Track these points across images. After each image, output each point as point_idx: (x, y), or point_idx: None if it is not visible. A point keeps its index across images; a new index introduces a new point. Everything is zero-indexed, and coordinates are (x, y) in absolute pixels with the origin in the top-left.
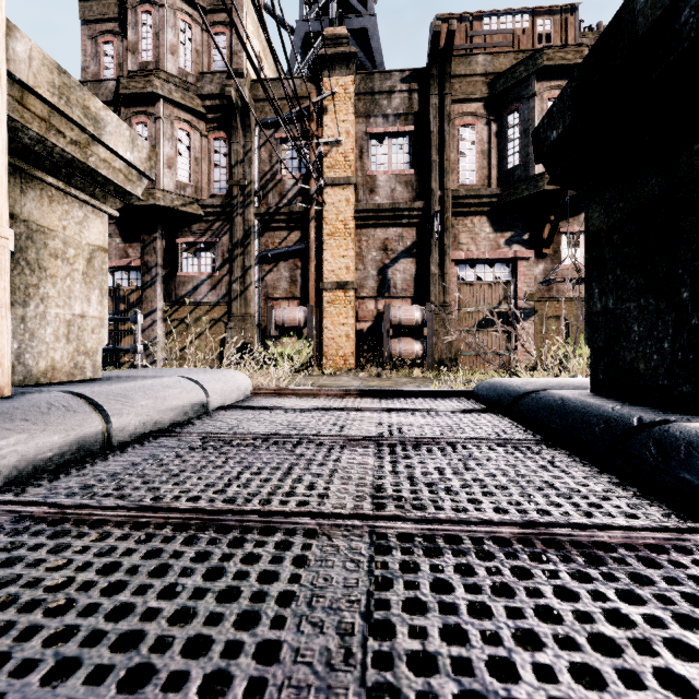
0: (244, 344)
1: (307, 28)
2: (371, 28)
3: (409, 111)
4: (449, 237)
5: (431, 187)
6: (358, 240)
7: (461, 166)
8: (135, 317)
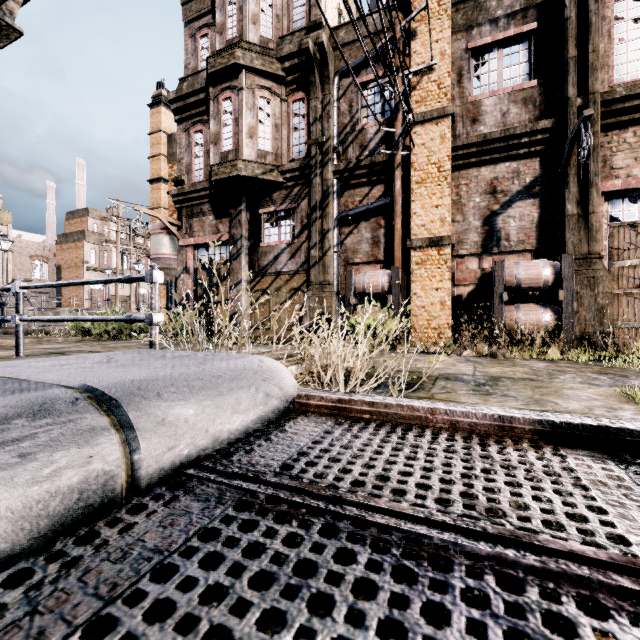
0: (321, 314)
1: None
2: None
3: (528, 5)
4: (597, 160)
5: (567, 95)
6: (456, 185)
7: (615, 58)
8: (150, 274)
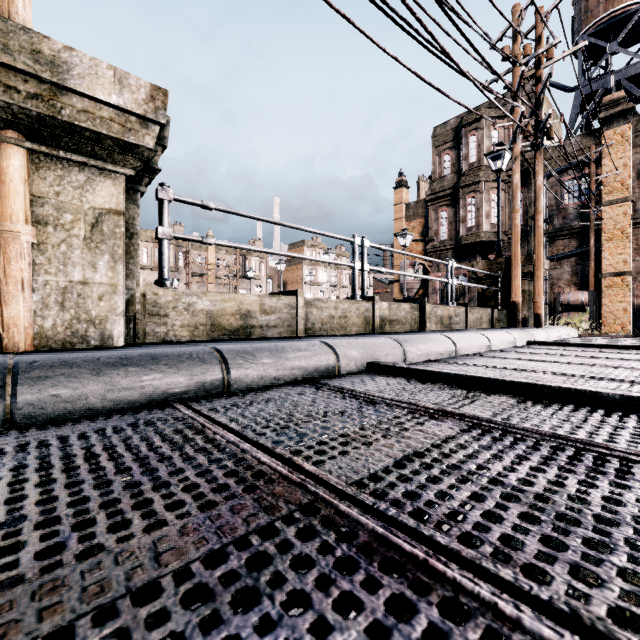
0: None
1: (584, 92)
2: None
3: None
4: None
5: None
6: (635, 239)
7: None
8: None
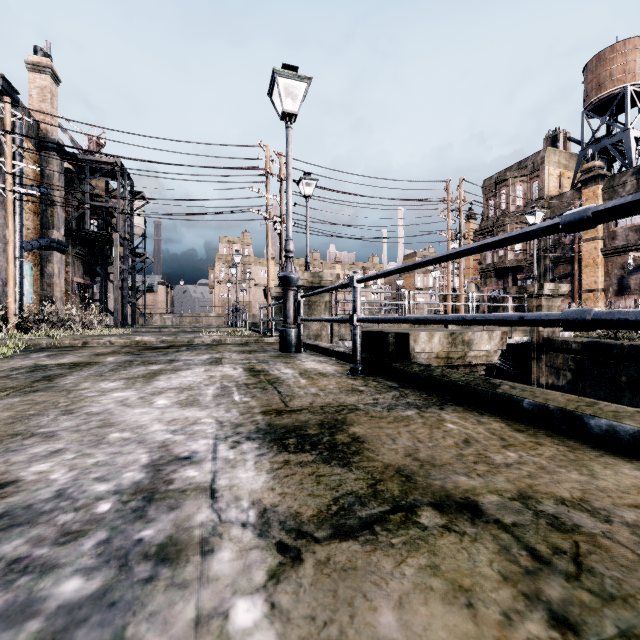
0: None
1: (584, 153)
2: (625, 138)
3: (636, 191)
4: None
5: None
6: (606, 265)
7: None
8: None
